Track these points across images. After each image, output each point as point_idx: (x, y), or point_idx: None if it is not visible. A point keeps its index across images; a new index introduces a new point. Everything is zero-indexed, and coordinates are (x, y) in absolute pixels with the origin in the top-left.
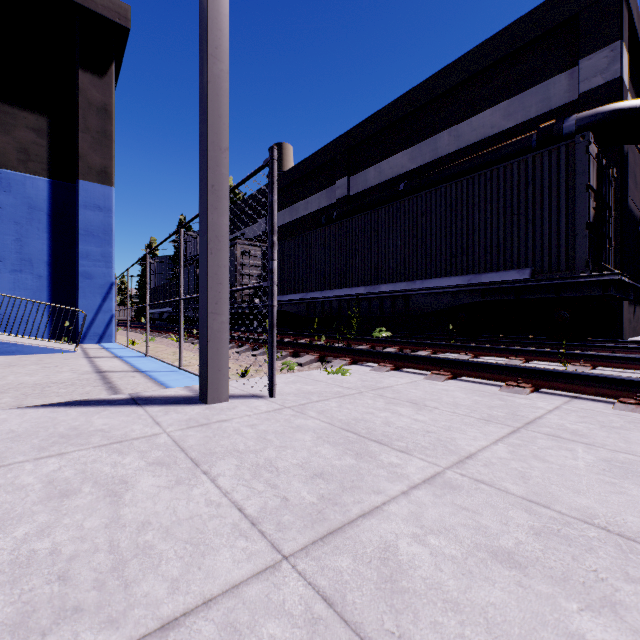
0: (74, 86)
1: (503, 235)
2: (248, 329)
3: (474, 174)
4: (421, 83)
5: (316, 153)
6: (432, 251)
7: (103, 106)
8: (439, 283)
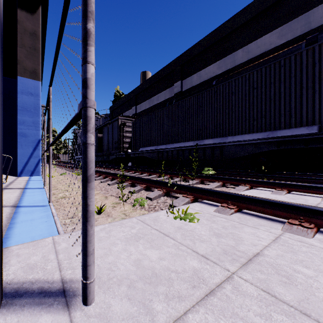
0: (16, 20)
1: (294, 103)
2: (124, 167)
3: (271, 63)
4: (225, 22)
5: (163, 68)
6: (239, 117)
7: (34, 32)
8: (245, 138)
